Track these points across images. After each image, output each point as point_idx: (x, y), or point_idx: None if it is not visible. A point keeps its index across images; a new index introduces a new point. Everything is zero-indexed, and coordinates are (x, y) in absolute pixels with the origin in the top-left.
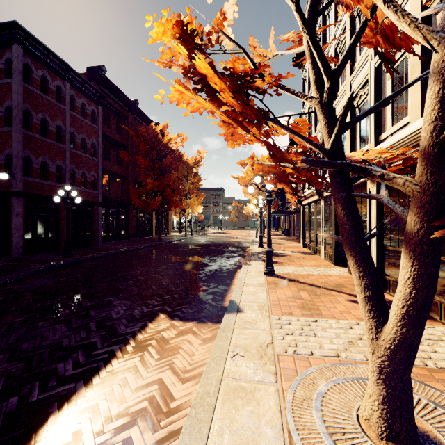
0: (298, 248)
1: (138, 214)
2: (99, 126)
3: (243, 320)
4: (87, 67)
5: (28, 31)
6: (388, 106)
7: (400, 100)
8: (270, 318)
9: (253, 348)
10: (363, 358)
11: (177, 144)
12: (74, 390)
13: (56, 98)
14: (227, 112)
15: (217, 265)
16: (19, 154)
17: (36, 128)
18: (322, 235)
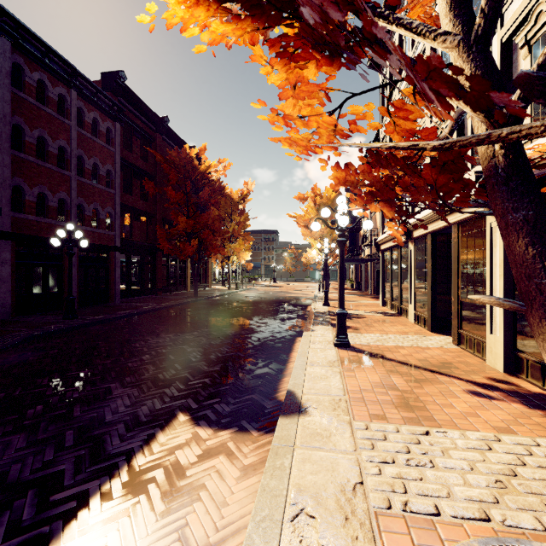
0: (375, 307)
1: (169, 262)
2: (116, 149)
3: (308, 430)
4: (101, 73)
5: (18, 20)
6: None
7: None
8: (352, 426)
9: (329, 495)
10: (537, 524)
11: (218, 173)
12: None
13: (59, 110)
14: (283, 39)
15: (269, 330)
16: (7, 182)
17: (30, 149)
18: (479, 298)
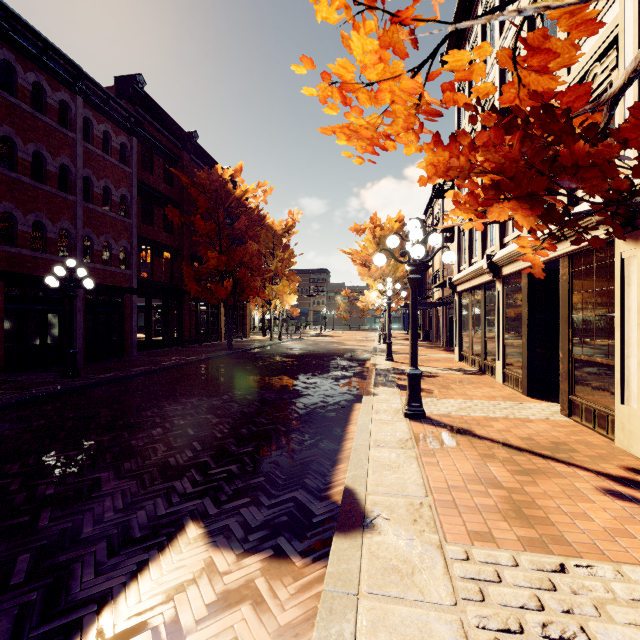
0: (451, 362)
1: (198, 307)
2: (132, 169)
3: (378, 561)
4: (115, 77)
5: (7, 6)
6: None
7: None
8: (445, 553)
9: None
10: None
11: (257, 200)
12: None
13: (60, 120)
14: None
15: (319, 394)
16: None
17: (24, 168)
18: None
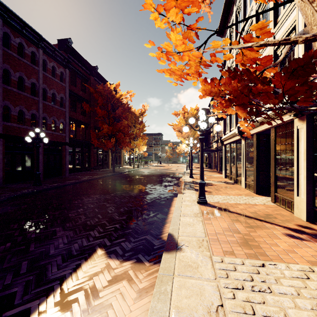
0: (221, 178)
1: (98, 152)
2: (66, 84)
3: (182, 262)
4: (57, 40)
5: (6, 6)
6: None
7: None
8: (212, 259)
9: (199, 315)
10: None
11: (127, 99)
12: None
13: (31, 61)
14: None
15: (157, 193)
16: None
17: (14, 84)
18: None
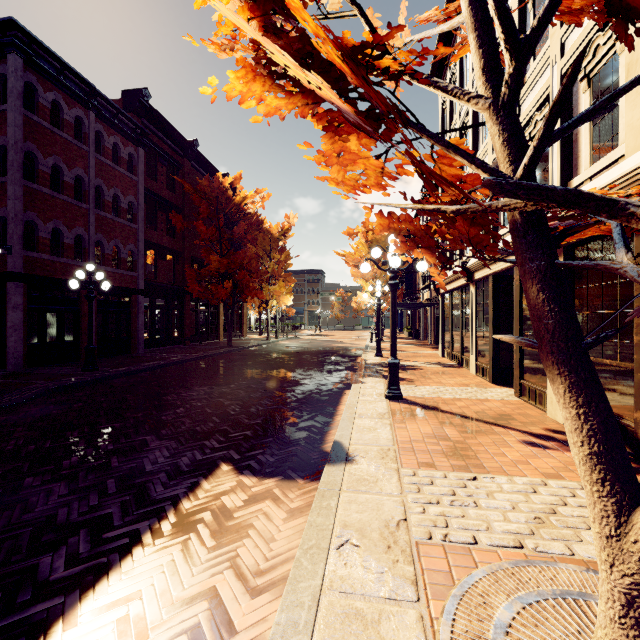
0: (434, 358)
1: (198, 307)
2: (139, 178)
3: (355, 476)
4: (122, 91)
5: (31, 34)
6: (583, 135)
7: (605, 123)
8: (400, 472)
9: (374, 529)
10: (566, 550)
11: (255, 205)
12: (59, 611)
13: (75, 135)
14: (329, 114)
15: (314, 383)
16: (18, 216)
17: (44, 179)
18: (501, 337)
